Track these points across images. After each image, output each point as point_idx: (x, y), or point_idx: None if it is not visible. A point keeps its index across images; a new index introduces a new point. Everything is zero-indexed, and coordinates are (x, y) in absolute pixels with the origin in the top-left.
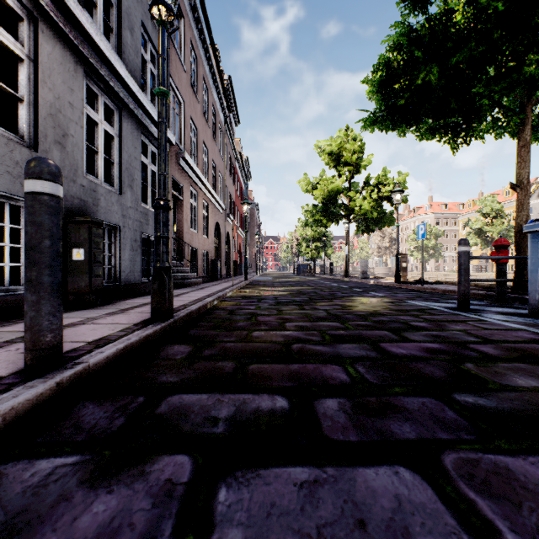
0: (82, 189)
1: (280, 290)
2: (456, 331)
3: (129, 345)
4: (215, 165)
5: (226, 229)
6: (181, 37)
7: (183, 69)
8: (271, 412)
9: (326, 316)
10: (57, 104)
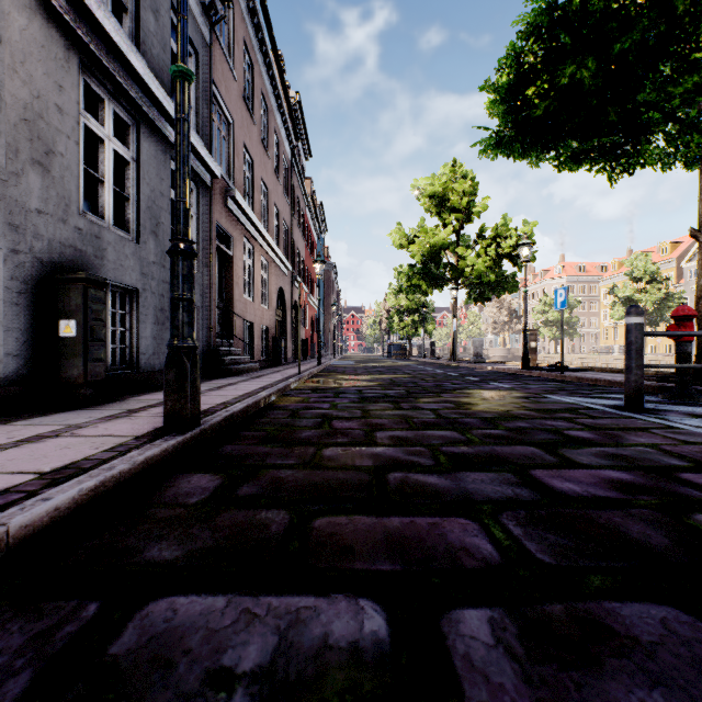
0: (77, 233)
1: (366, 380)
2: (643, 447)
3: (108, 480)
4: (277, 211)
5: (294, 297)
6: (230, 33)
7: (232, 76)
8: (352, 652)
9: (435, 420)
10: (36, 105)
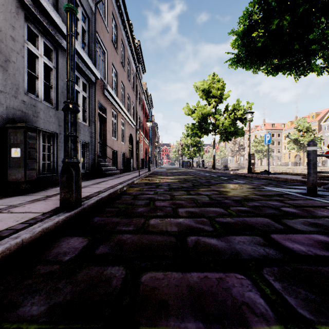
0: (23, 103)
1: (172, 179)
2: (328, 218)
3: (12, 246)
4: (129, 97)
5: (137, 138)
6: (105, 9)
7: (106, 30)
8: None
9: (209, 201)
10: None
